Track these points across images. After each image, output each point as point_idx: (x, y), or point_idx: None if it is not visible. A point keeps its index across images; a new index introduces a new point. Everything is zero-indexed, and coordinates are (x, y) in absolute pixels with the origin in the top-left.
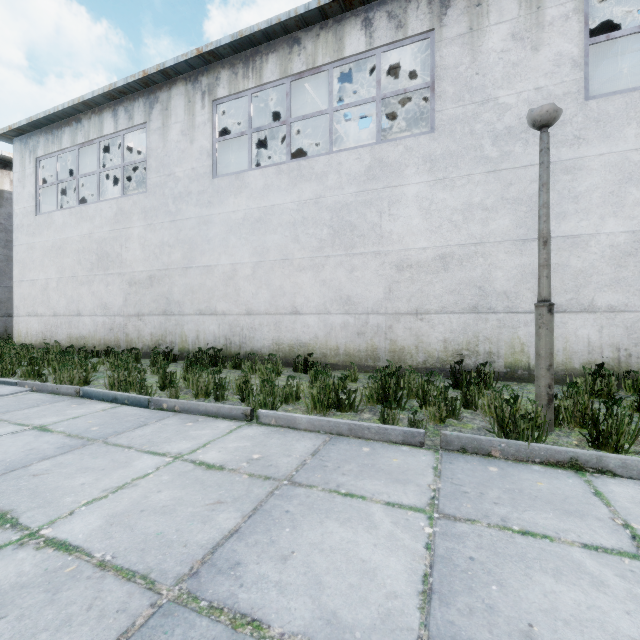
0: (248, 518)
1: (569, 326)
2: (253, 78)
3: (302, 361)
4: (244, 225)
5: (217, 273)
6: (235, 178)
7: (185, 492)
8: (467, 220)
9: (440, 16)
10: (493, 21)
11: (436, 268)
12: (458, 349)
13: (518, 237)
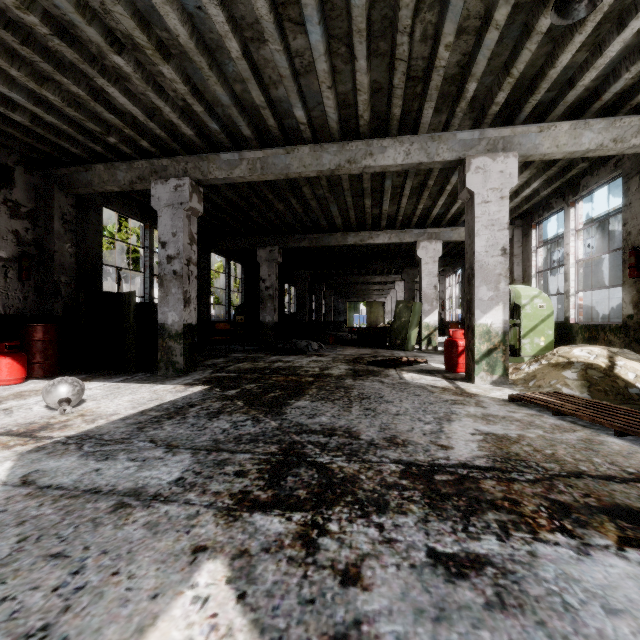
0: None
1: None
2: None
3: None
4: None
5: None
6: None
7: None
8: None
9: None
10: None
11: None
12: None
13: None
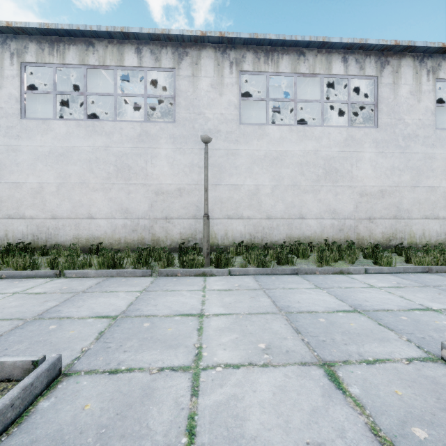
0: (62, 302)
1: (234, 225)
2: (57, 57)
3: (95, 248)
4: (50, 156)
5: (25, 188)
6: (42, 122)
7: (26, 301)
8: (191, 171)
9: (178, 63)
10: (203, 75)
11: (176, 195)
12: (187, 237)
13: (214, 183)
